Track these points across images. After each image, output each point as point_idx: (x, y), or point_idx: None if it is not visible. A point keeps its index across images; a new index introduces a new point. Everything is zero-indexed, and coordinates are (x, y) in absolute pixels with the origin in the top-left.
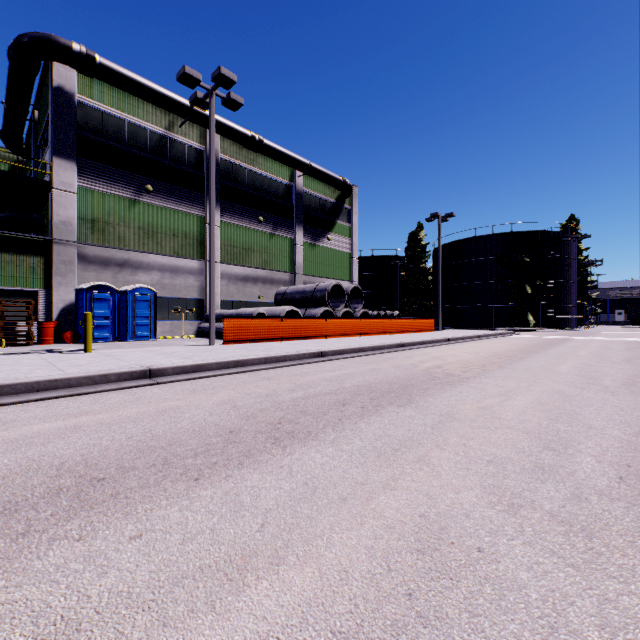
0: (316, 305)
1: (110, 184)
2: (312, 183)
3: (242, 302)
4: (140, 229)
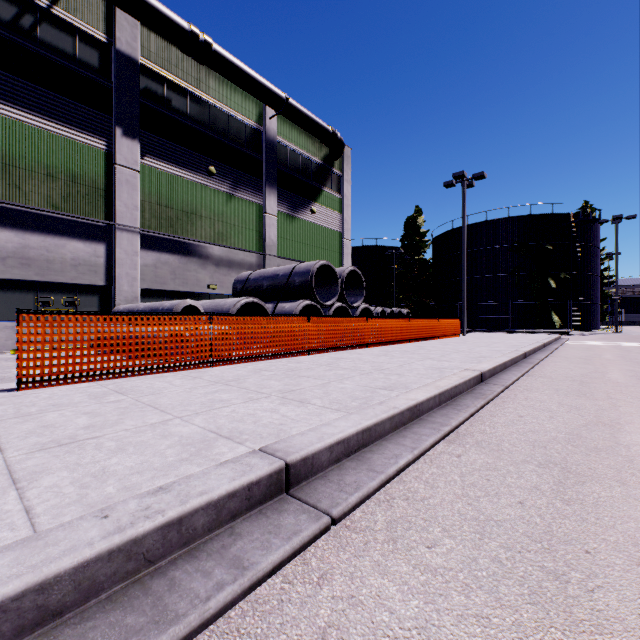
0: (293, 297)
1: None
2: (290, 132)
3: (181, 293)
4: None
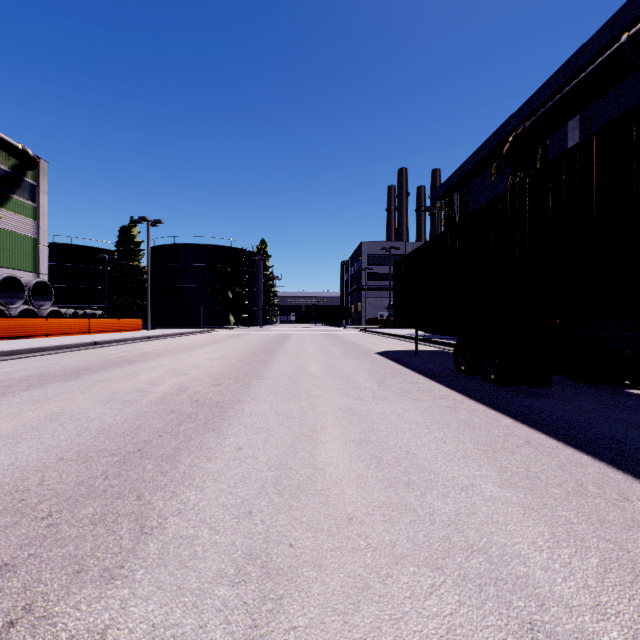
0: None
1: None
2: None
3: None
4: None
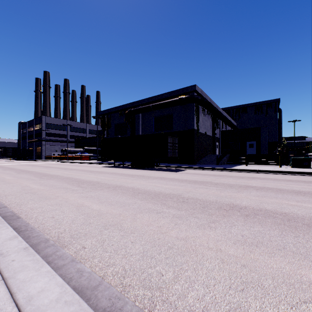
0: None
1: None
2: None
3: None
4: None
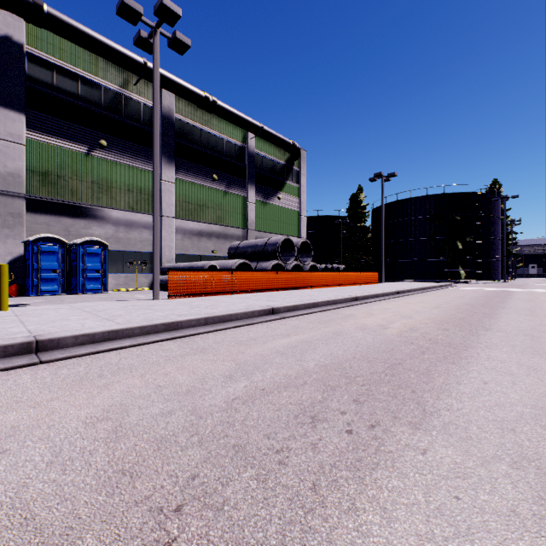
0: (267, 258)
1: (62, 138)
2: (263, 145)
3: (197, 256)
4: (94, 183)
